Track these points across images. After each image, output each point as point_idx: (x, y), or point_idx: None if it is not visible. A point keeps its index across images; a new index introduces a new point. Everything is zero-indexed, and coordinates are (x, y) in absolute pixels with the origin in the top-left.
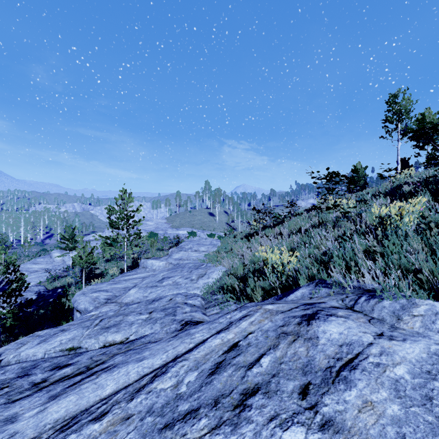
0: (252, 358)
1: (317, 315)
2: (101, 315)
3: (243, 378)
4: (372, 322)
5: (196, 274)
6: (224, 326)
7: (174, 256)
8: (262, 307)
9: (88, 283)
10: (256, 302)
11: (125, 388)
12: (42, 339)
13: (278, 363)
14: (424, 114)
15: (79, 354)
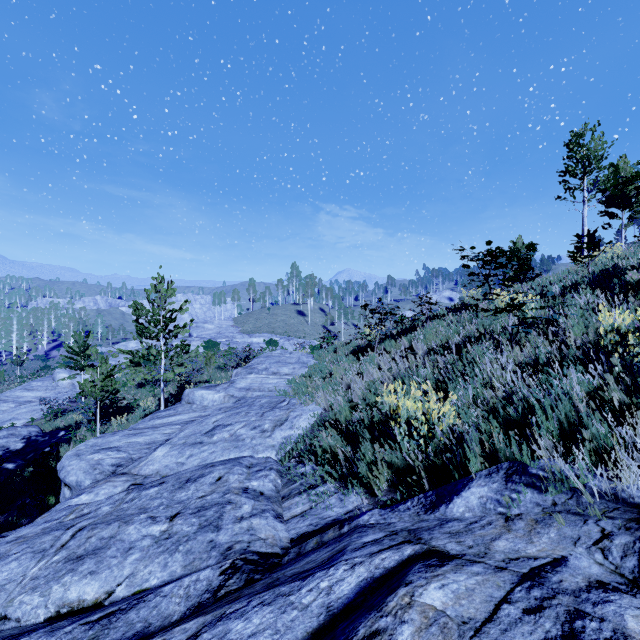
0: None
1: None
2: (87, 513)
3: None
4: None
5: (271, 419)
6: (313, 622)
7: (238, 384)
8: (414, 600)
9: (106, 422)
10: (377, 492)
11: None
12: None
13: None
14: (617, 166)
15: None
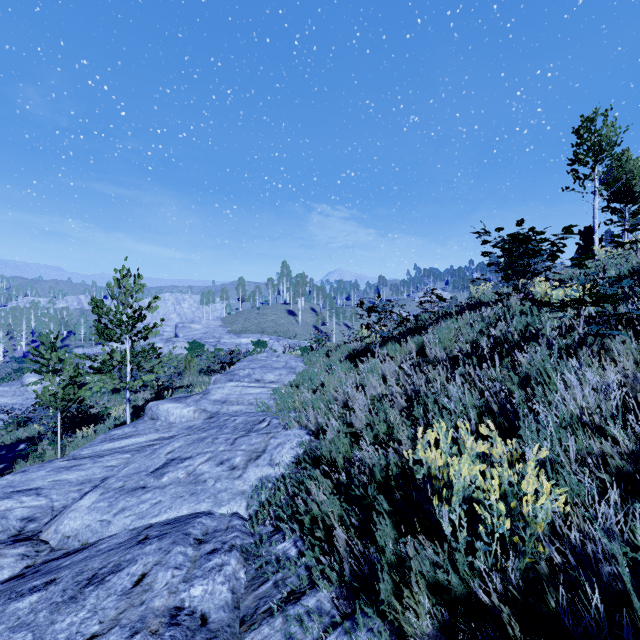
0: None
1: None
2: None
3: None
4: None
5: (244, 449)
6: None
7: (213, 396)
8: None
9: (71, 434)
10: None
11: None
12: None
13: None
14: (620, 159)
15: None
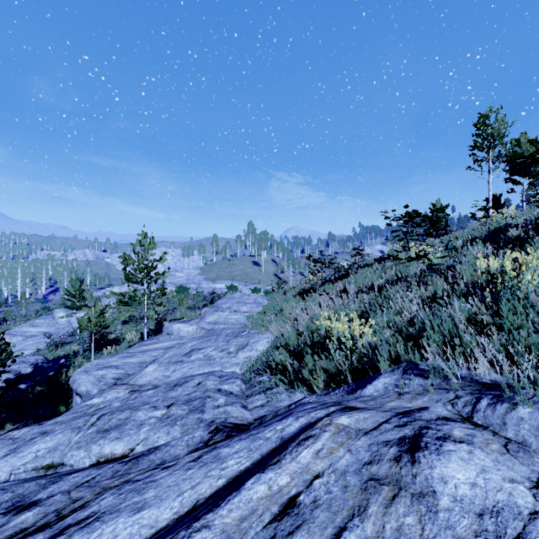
0: (322, 537)
1: (422, 438)
2: (103, 407)
3: None
4: (513, 451)
5: (235, 344)
6: (273, 445)
7: (208, 319)
8: (332, 422)
9: (98, 352)
10: (316, 390)
11: None
12: (13, 447)
13: None
14: (519, 140)
15: (56, 480)
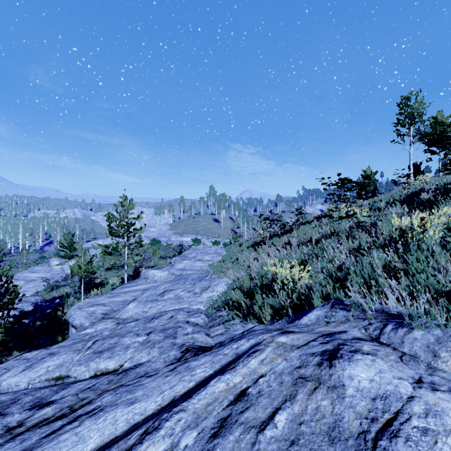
0: (264, 414)
1: (339, 351)
2: (96, 335)
3: (253, 445)
4: (405, 361)
5: (200, 286)
6: (230, 359)
7: (177, 266)
8: (274, 340)
9: (87, 293)
10: (264, 321)
11: (108, 449)
12: (28, 364)
13: (297, 424)
14: (436, 118)
15: (65, 387)
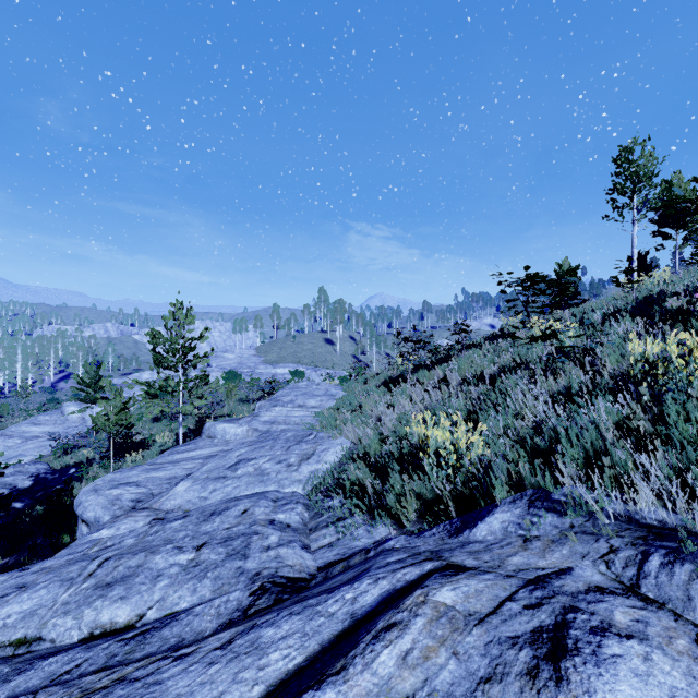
0: None
1: (569, 631)
2: (111, 546)
3: None
4: None
5: (297, 453)
6: (339, 627)
7: (262, 417)
8: (428, 598)
9: (120, 459)
10: (405, 523)
11: None
12: None
13: None
14: (671, 182)
15: (25, 667)
